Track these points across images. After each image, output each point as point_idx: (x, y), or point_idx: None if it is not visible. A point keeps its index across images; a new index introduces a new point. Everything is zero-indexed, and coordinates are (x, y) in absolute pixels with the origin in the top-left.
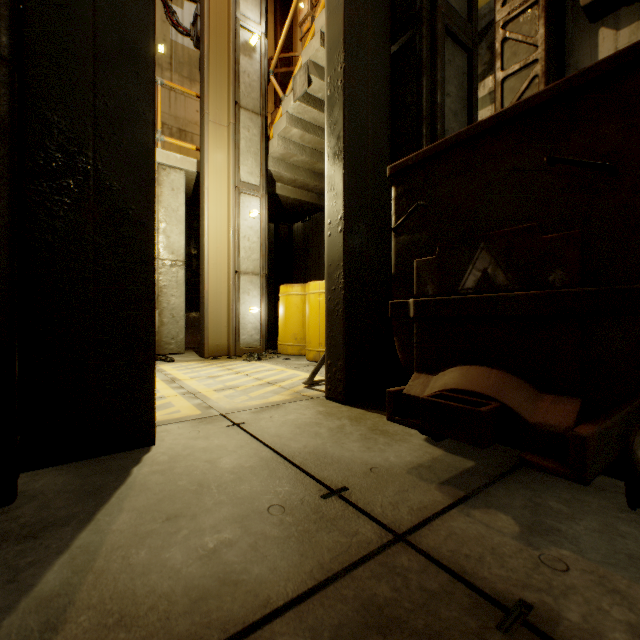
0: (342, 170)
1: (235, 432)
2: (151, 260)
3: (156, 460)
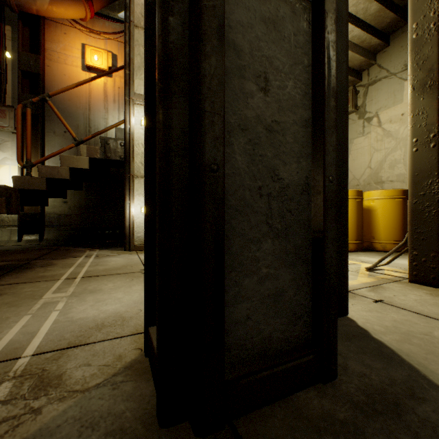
0: (436, 96)
1: (392, 308)
2: (345, 173)
3: (377, 329)
